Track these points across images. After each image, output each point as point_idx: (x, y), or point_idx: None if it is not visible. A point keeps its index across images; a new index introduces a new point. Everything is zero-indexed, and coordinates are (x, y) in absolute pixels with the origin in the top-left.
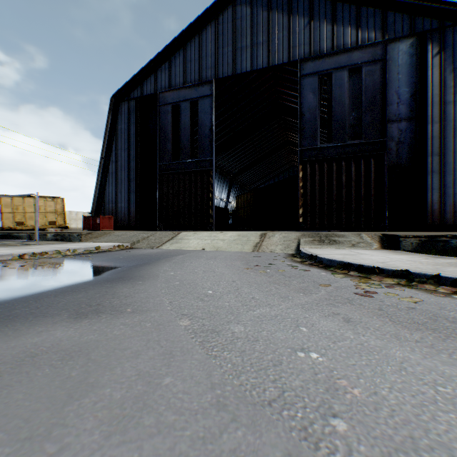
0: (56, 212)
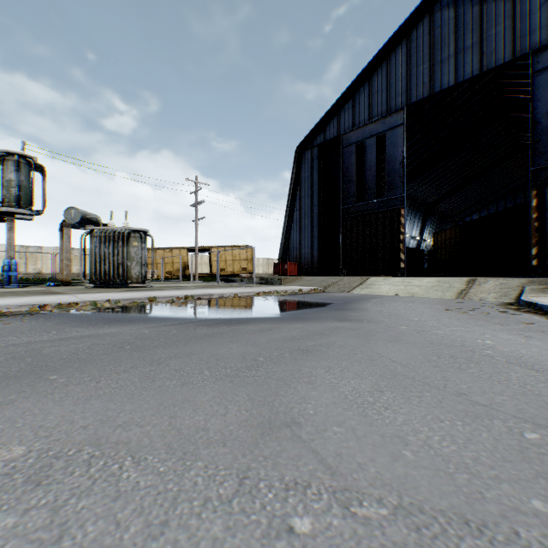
0: (246, 259)
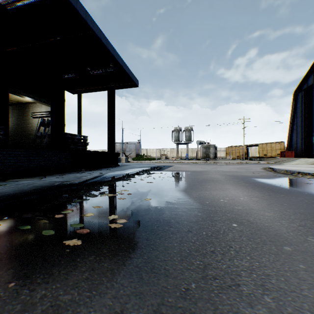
0: (279, 149)
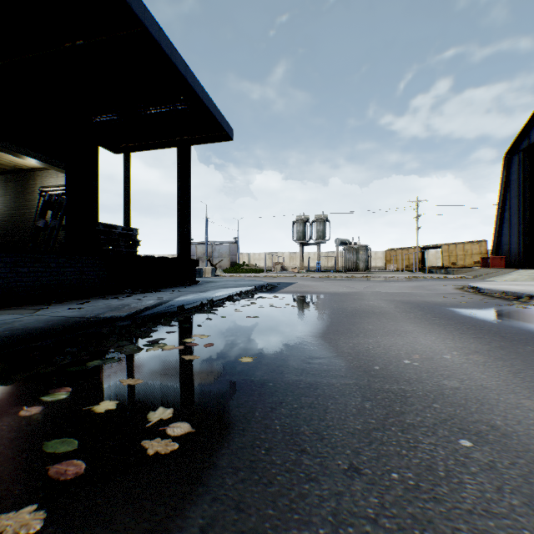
0: (478, 253)
